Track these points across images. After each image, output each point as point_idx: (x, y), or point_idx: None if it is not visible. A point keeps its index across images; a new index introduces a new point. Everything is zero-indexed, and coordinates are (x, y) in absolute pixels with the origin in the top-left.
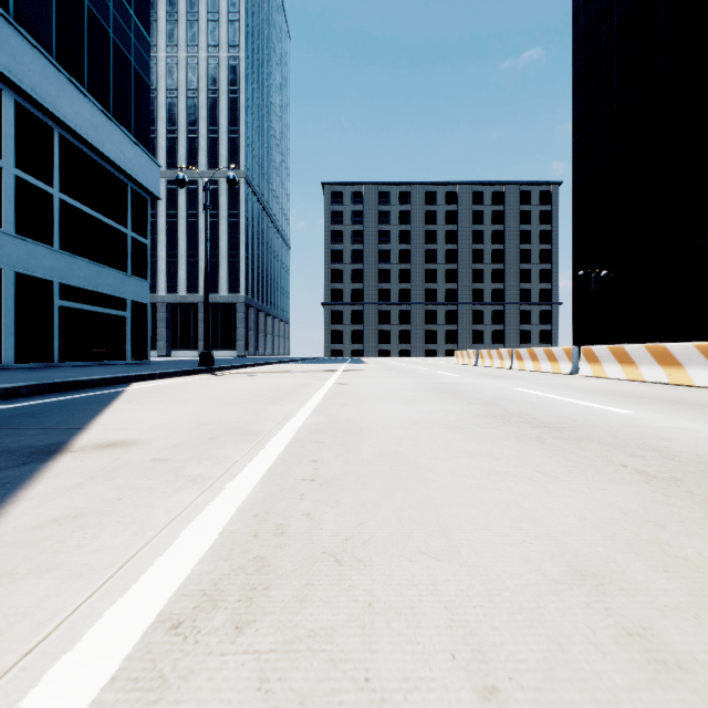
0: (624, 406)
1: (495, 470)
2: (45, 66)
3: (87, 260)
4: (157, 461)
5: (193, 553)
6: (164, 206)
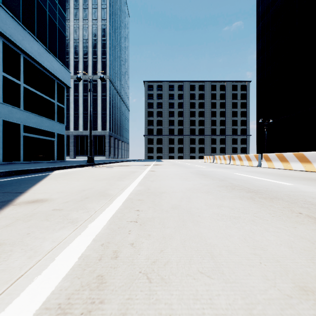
0: (288, 181)
1: (233, 216)
2: (17, 26)
3: (36, 114)
4: (55, 210)
5: (59, 273)
6: (72, 91)
